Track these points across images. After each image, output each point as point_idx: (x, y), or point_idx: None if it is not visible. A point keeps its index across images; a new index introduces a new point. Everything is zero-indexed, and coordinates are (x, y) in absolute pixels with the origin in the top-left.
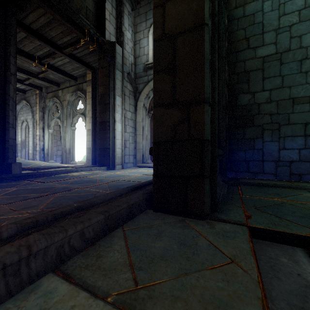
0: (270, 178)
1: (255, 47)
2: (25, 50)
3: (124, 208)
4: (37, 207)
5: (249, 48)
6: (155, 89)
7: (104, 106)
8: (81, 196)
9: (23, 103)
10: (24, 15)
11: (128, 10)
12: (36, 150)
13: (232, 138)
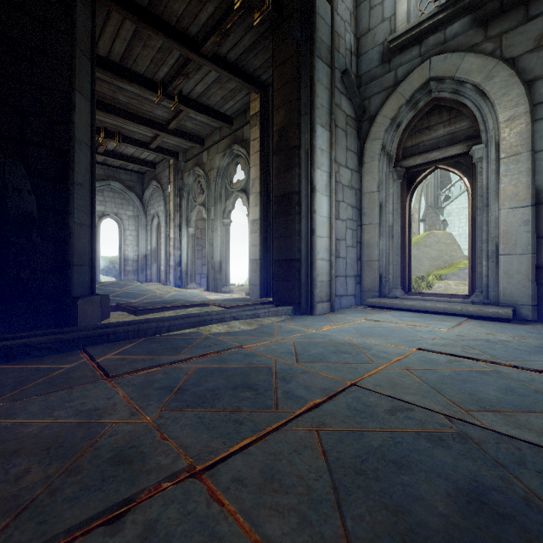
0: None
1: None
2: (140, 71)
3: None
4: None
5: None
6: None
7: (288, 155)
8: None
9: (153, 186)
10: None
11: None
12: (169, 266)
13: None
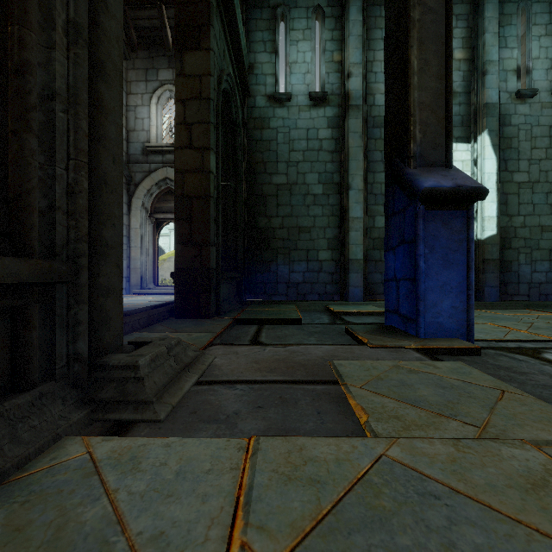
0: (283, 299)
1: (271, 173)
2: None
3: (156, 314)
4: None
5: (266, 172)
6: (177, 231)
7: None
8: None
9: None
10: None
11: None
12: None
13: (251, 260)
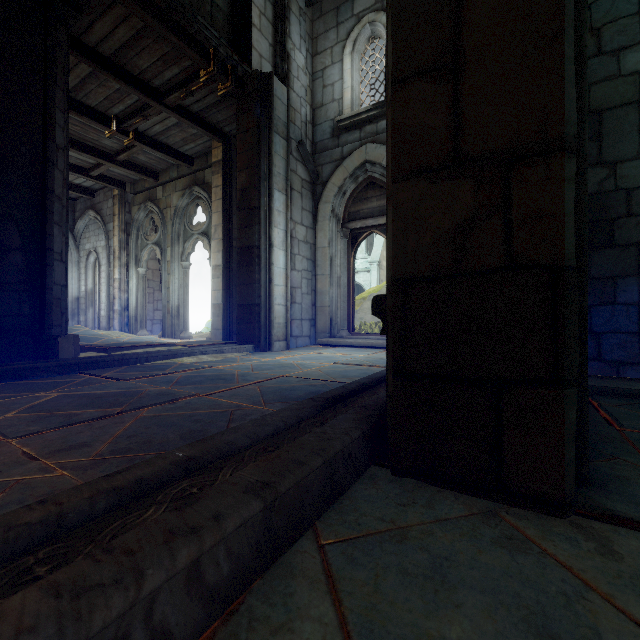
0: None
1: (619, 48)
2: (91, 104)
3: (315, 468)
4: (90, 447)
5: (602, 52)
6: (397, 130)
7: (249, 213)
8: (198, 418)
9: (89, 216)
10: (86, 26)
11: (299, 6)
12: (113, 311)
13: None
